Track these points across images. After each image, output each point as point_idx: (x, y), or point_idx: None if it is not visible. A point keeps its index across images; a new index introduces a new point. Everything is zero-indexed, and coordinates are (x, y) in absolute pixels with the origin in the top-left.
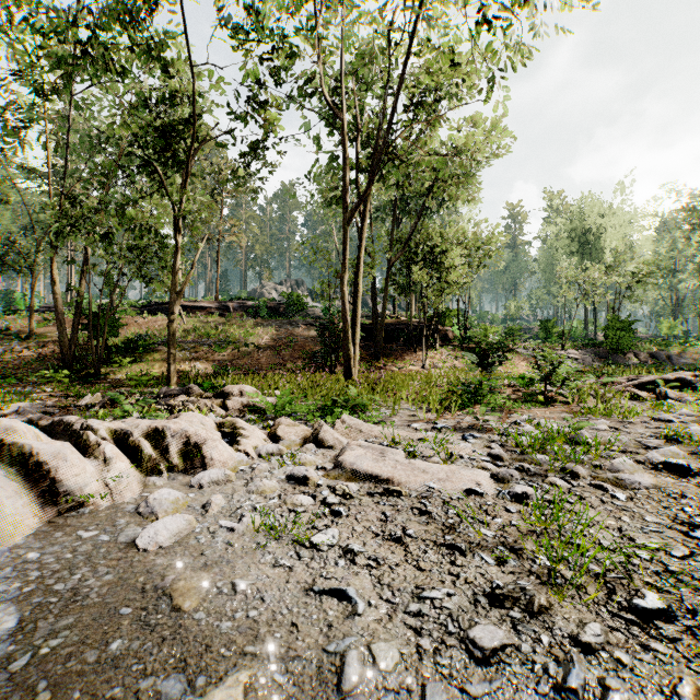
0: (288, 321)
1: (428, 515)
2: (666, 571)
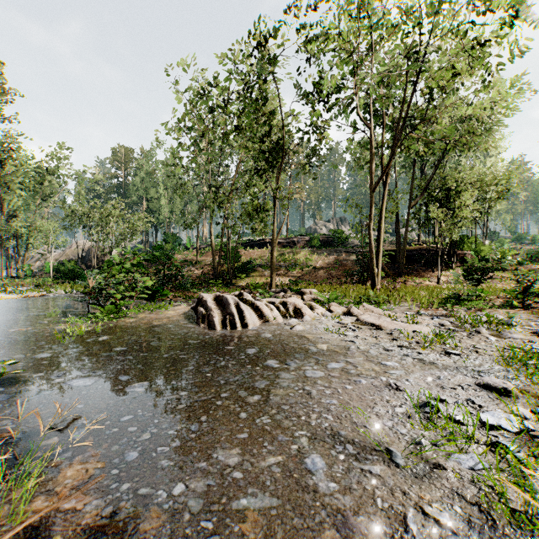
0: (334, 249)
1: (390, 334)
2: (475, 351)
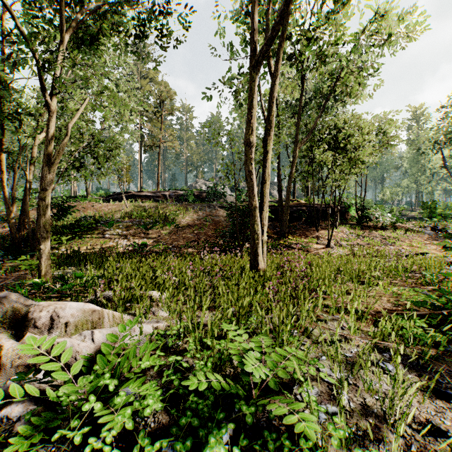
0: (207, 204)
1: None
2: None
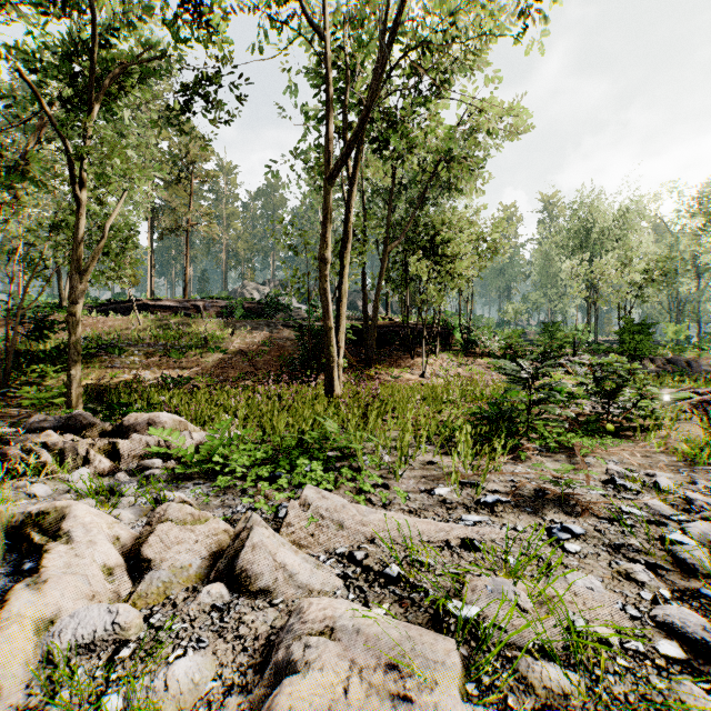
0: (265, 322)
1: None
2: None
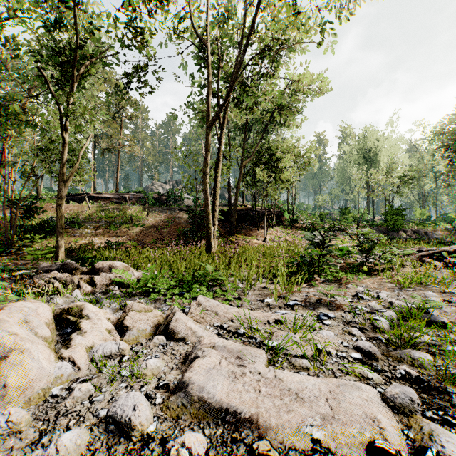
0: (168, 207)
1: None
2: None
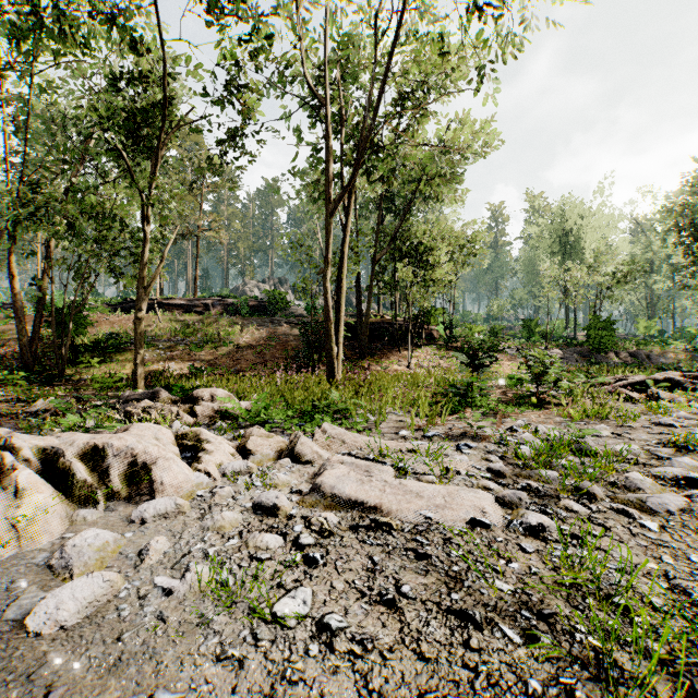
0: (269, 319)
1: (426, 560)
2: None
